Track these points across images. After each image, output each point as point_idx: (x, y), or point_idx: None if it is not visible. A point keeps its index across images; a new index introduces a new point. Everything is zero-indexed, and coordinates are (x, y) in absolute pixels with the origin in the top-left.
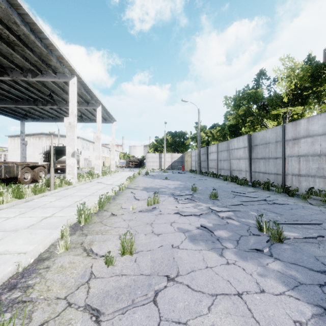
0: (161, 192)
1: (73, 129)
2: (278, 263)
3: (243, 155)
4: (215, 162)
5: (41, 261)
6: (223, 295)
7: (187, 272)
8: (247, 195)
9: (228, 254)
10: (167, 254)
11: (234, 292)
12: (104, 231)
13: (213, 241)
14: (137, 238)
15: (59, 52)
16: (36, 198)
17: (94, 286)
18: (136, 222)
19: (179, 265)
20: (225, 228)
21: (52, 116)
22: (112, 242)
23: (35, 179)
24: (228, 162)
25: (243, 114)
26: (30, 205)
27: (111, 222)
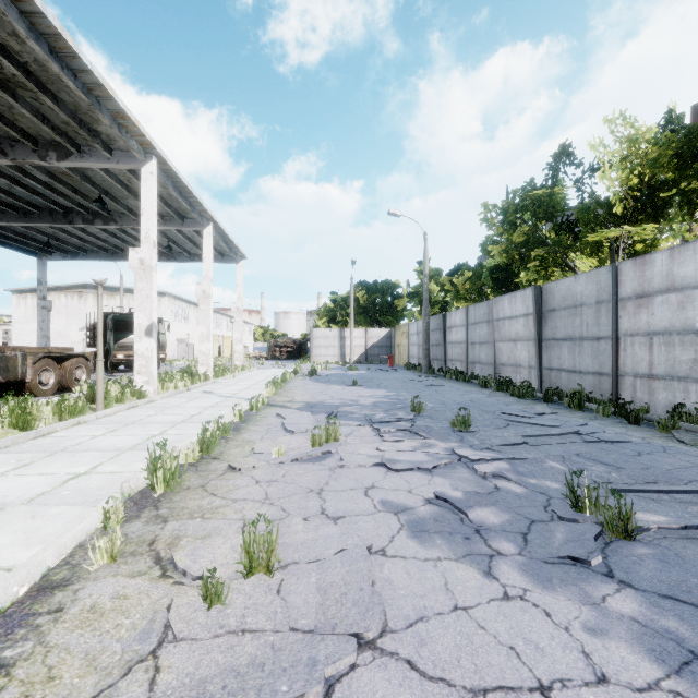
0: (344, 415)
1: (149, 275)
2: (631, 595)
3: (523, 331)
4: (462, 348)
5: (45, 592)
6: (503, 691)
7: (406, 623)
8: (535, 422)
9: (505, 572)
10: (357, 572)
11: (530, 683)
12: (209, 510)
13: (467, 535)
14: (286, 529)
15: (117, 102)
16: (63, 430)
17: (170, 664)
18: (284, 488)
19: (386, 601)
20: (494, 502)
21: (107, 248)
22: (226, 539)
23: (66, 384)
24: (491, 348)
25: (522, 242)
26: (46, 444)
27: (227, 488)
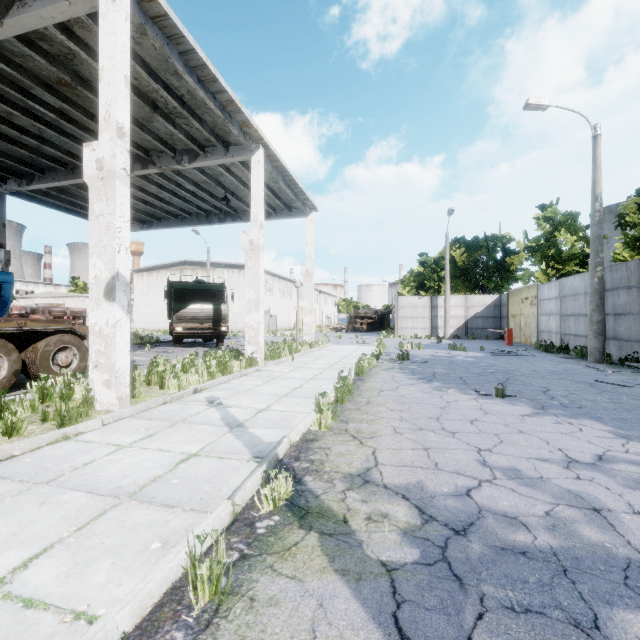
0: None
1: (111, 187)
2: None
3: None
4: None
5: None
6: None
7: None
8: None
9: None
10: None
11: None
12: None
13: None
14: None
15: None
16: None
17: None
18: None
19: None
20: None
21: (177, 214)
22: None
23: (39, 374)
24: None
25: None
26: None
27: None
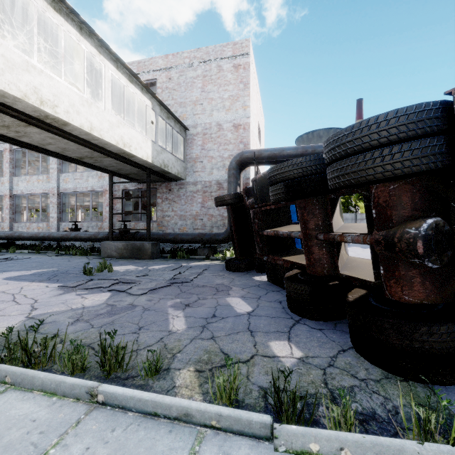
0: None
1: None
2: None
3: None
4: None
5: None
6: None
7: None
8: None
9: None
10: None
11: None
12: None
13: None
14: None
15: None
16: None
17: None
18: None
19: None
20: None
21: None
22: None
23: None
24: None
25: None
26: None
27: None
